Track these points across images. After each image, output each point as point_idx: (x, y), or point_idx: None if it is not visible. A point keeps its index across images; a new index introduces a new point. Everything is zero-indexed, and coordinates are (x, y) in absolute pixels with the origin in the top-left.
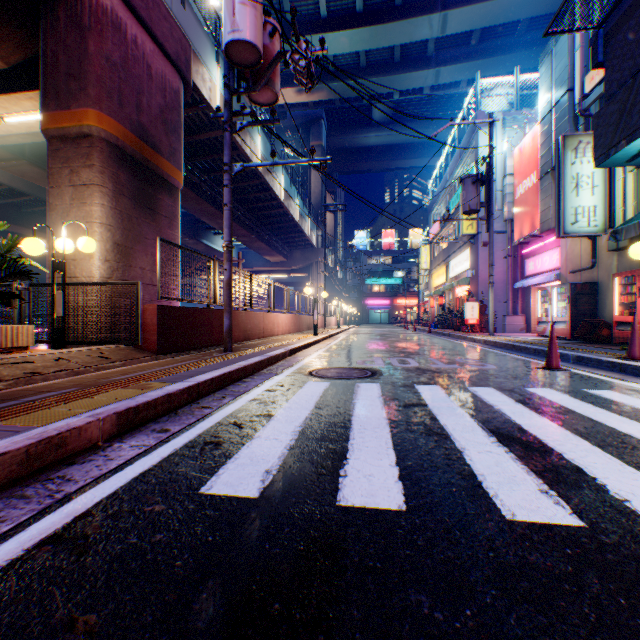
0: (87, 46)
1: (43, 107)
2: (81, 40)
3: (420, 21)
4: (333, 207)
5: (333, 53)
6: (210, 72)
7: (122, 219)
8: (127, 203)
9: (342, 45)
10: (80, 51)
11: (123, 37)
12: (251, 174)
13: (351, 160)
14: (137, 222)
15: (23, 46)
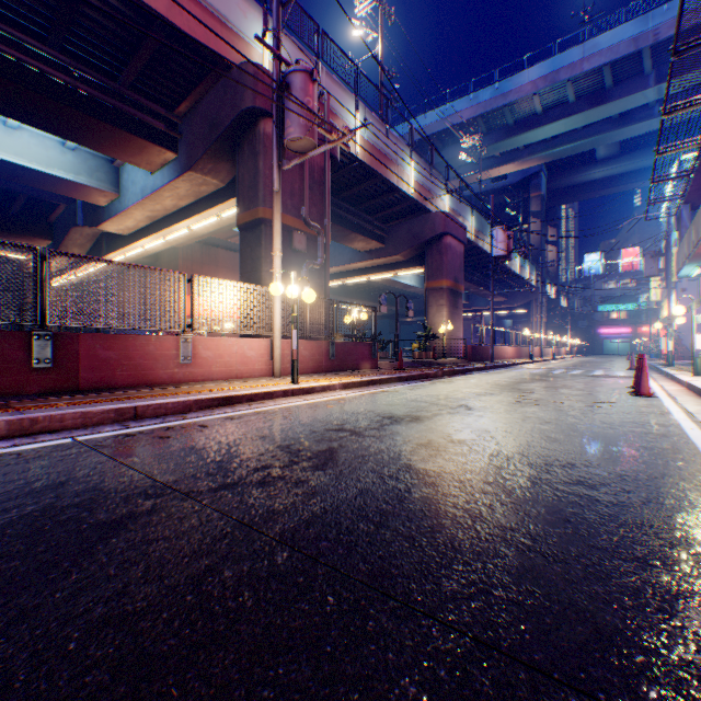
0: (442, 259)
1: (426, 280)
2: (440, 257)
3: (632, 98)
4: (554, 240)
5: (548, 136)
6: (468, 222)
7: (450, 314)
8: (451, 308)
9: (556, 130)
10: (440, 261)
11: (451, 249)
12: (484, 255)
13: (574, 193)
14: (453, 314)
15: (413, 255)
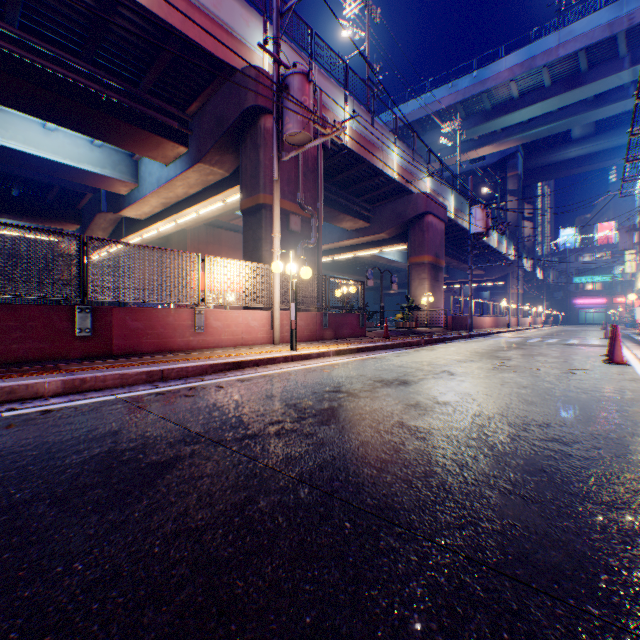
0: (424, 236)
1: (409, 256)
2: (422, 235)
3: (606, 80)
4: (530, 216)
5: (525, 119)
6: (448, 202)
7: (431, 287)
8: (432, 281)
9: (532, 113)
10: (421, 238)
11: (432, 227)
12: (463, 232)
13: (550, 171)
14: (434, 286)
15: (397, 232)
